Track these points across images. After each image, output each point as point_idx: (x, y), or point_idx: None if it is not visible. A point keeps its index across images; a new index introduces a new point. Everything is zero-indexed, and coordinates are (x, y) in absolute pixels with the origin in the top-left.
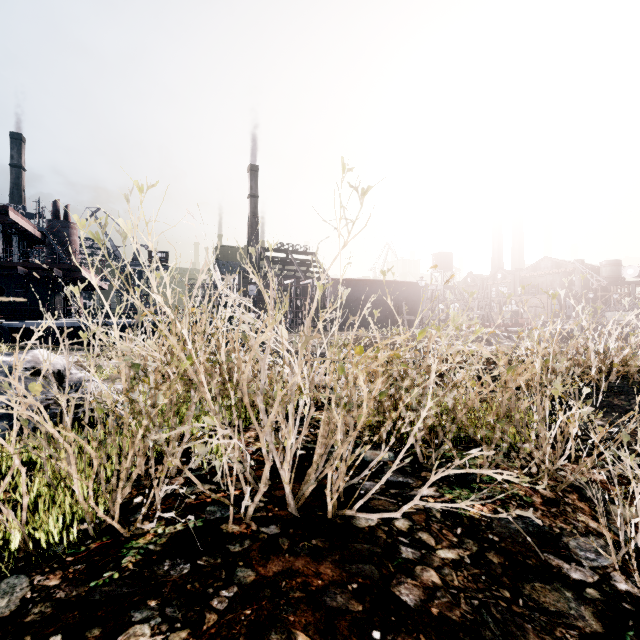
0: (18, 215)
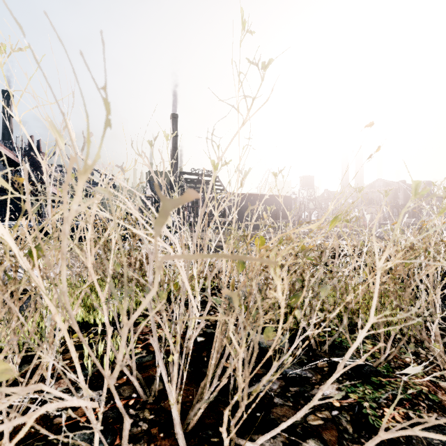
0: (2, 146)
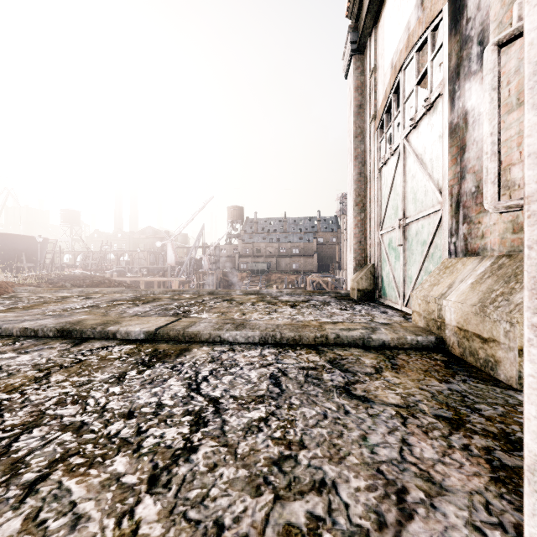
0: None
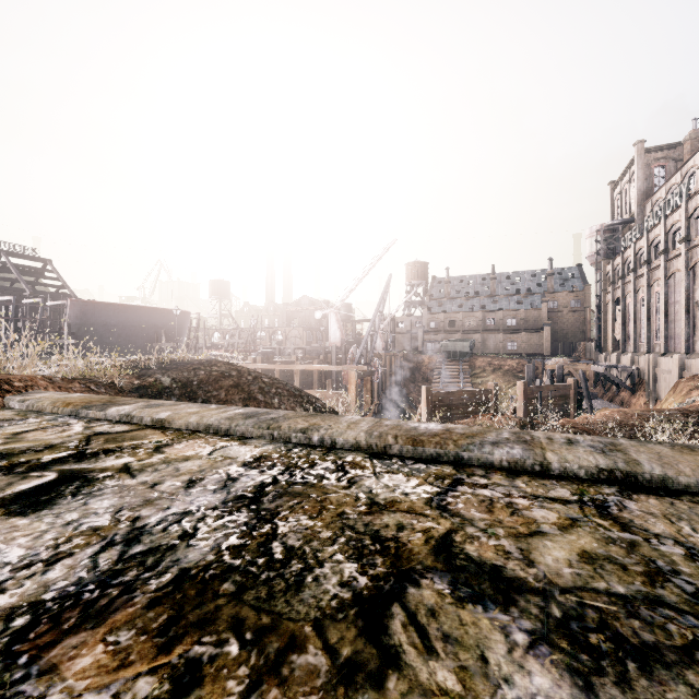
0: None
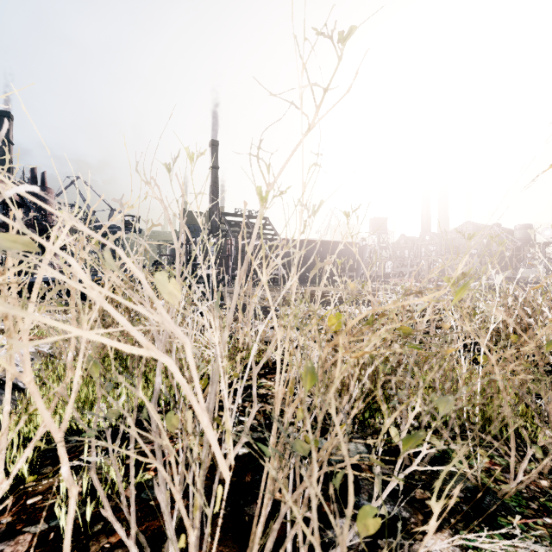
0: None
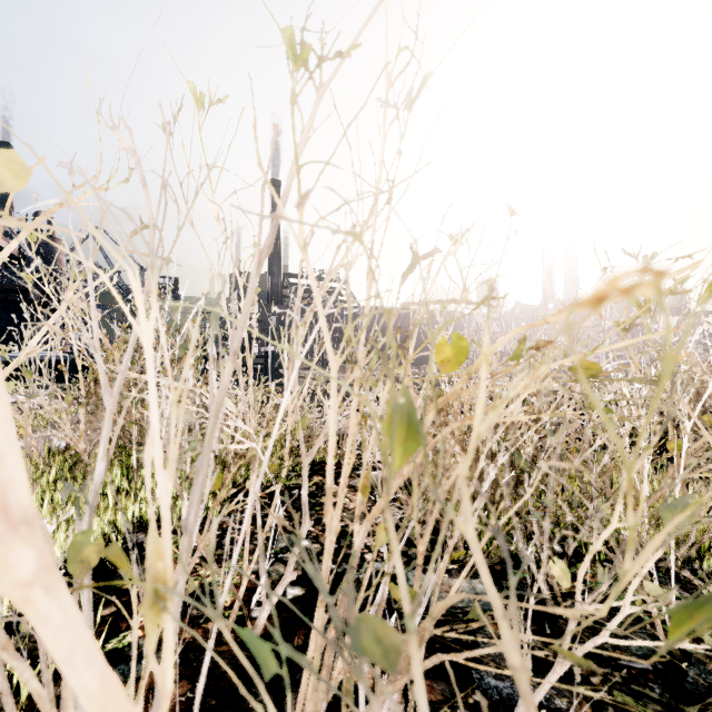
0: None
